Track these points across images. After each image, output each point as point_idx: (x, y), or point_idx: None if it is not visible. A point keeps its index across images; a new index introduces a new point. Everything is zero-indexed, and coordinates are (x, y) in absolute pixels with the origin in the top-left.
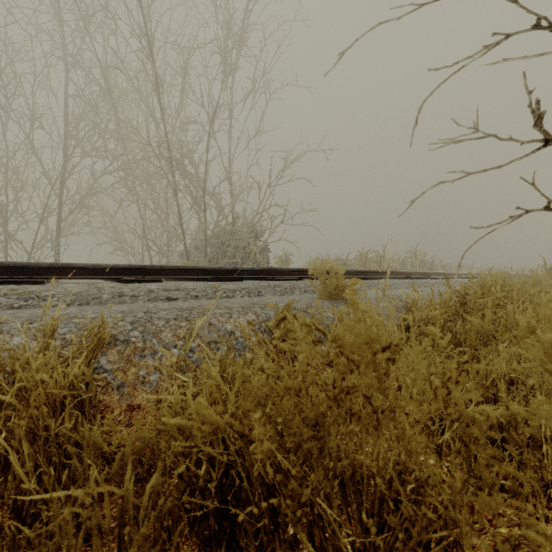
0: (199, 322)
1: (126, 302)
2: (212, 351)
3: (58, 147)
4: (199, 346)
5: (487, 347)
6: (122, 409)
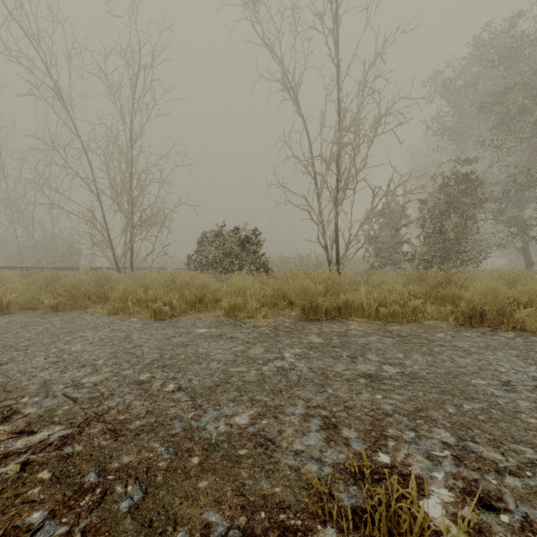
0: None
1: None
2: None
3: None
4: None
5: None
6: None
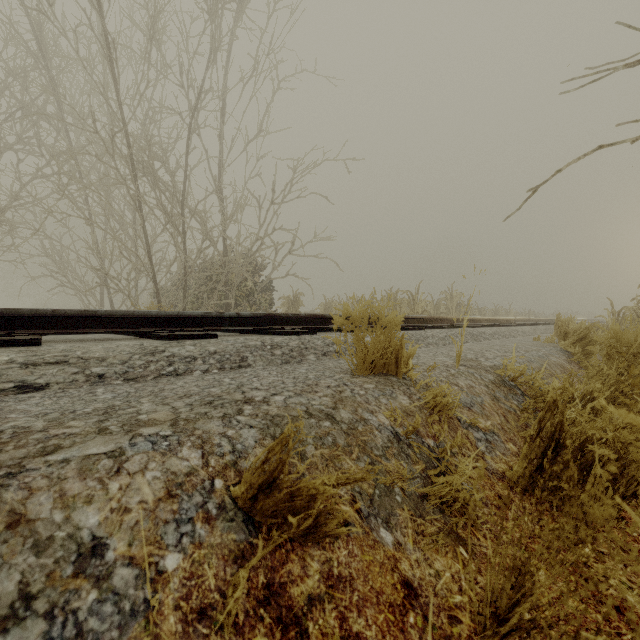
0: None
1: None
2: None
3: None
4: None
5: None
6: None
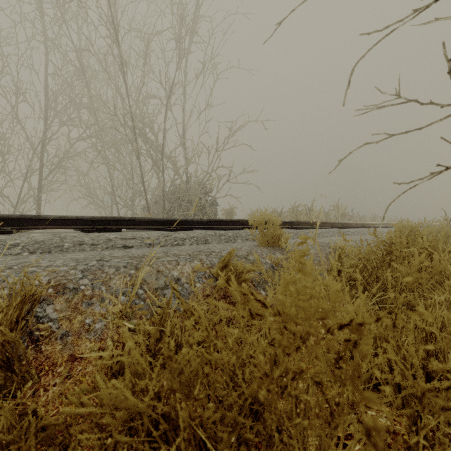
0: (142, 272)
1: (85, 250)
2: (158, 297)
3: (39, 117)
4: (146, 292)
5: (411, 291)
6: (64, 359)
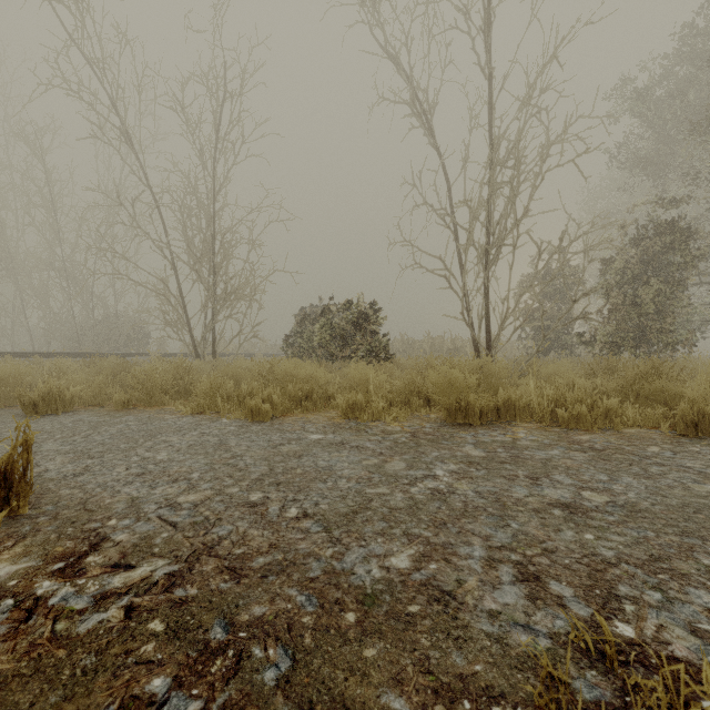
0: None
1: None
2: None
3: None
4: None
5: None
6: None
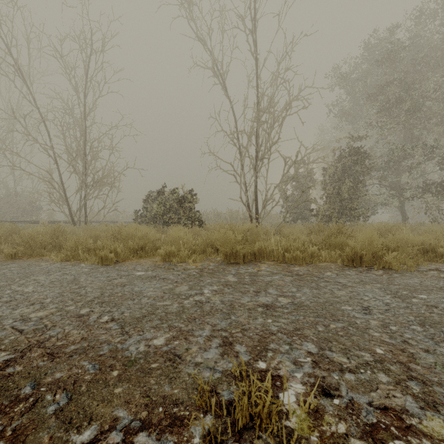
0: None
1: None
2: None
3: None
4: None
5: None
6: None
